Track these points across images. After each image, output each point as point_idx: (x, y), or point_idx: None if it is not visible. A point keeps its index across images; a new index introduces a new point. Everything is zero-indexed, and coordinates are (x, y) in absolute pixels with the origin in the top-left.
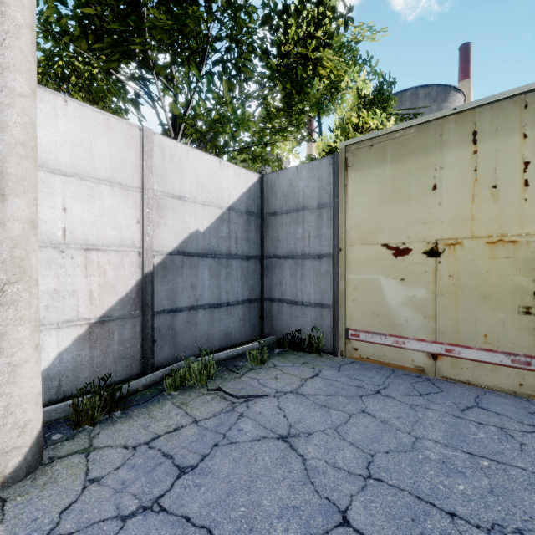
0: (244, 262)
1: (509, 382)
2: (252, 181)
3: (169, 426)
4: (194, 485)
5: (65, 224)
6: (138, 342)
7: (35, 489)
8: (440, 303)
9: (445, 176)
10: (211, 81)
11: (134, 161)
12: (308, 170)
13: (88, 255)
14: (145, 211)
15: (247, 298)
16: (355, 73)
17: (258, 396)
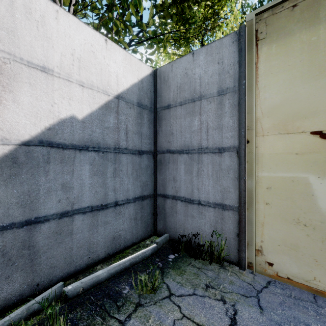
0: (136, 156)
1: None
2: (144, 73)
3: None
4: None
5: None
6: None
7: None
8: None
9: None
10: None
11: None
12: (205, 54)
13: None
14: None
15: (139, 194)
16: (233, 3)
17: None
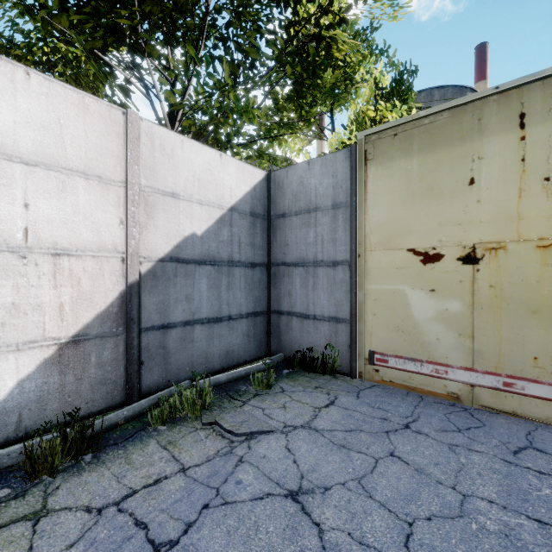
0: (248, 270)
1: None
2: (257, 179)
3: (149, 477)
4: None
5: (27, 223)
6: (121, 364)
7: None
8: (479, 318)
9: (485, 168)
10: (210, 62)
11: (116, 151)
12: (321, 165)
13: (57, 261)
14: (129, 210)
15: (252, 310)
16: (371, 63)
17: (263, 432)
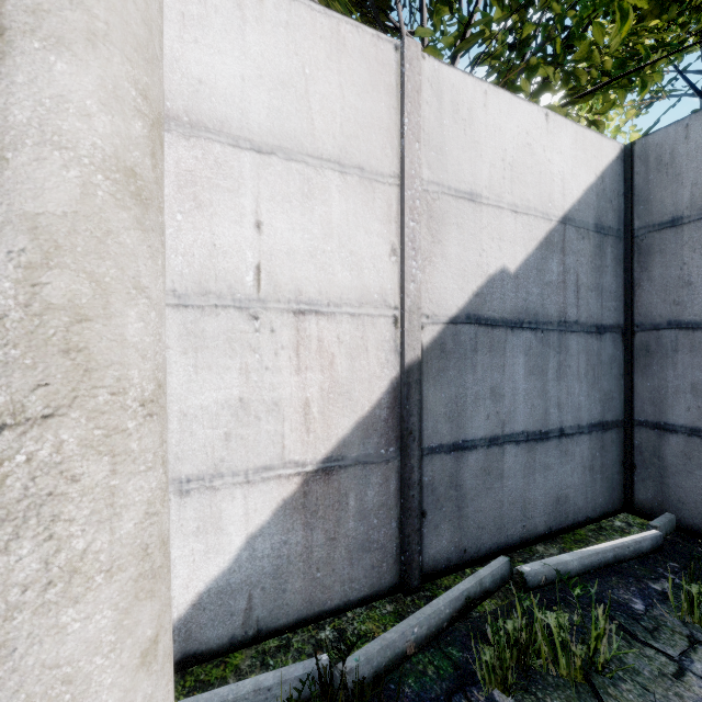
0: (591, 338)
1: None
2: (606, 159)
3: None
4: None
5: (259, 257)
6: (392, 515)
7: None
8: None
9: None
10: None
11: (384, 119)
12: None
13: (300, 324)
14: (406, 227)
15: (598, 419)
16: None
17: None
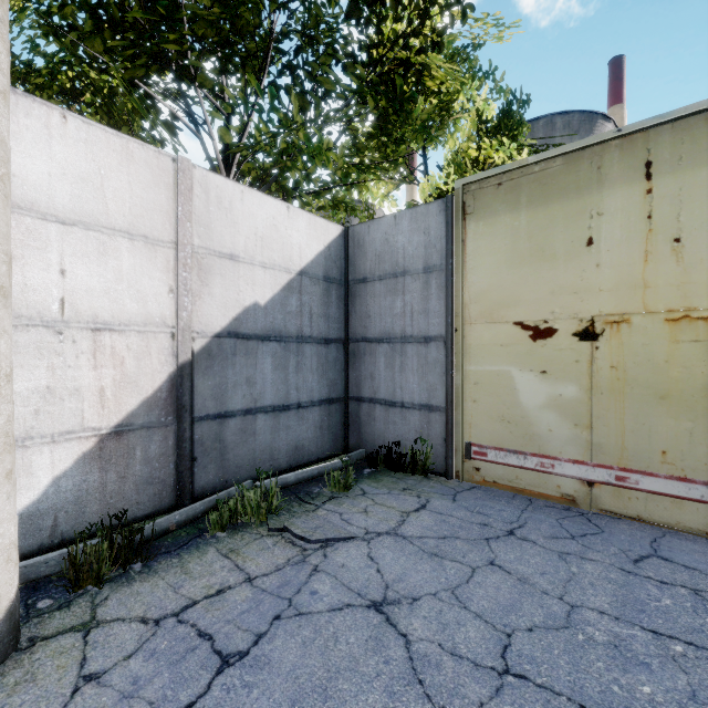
0: (322, 347)
1: (699, 519)
2: (332, 236)
3: (210, 587)
4: (242, 685)
5: (64, 293)
6: (171, 460)
7: (1, 692)
8: (599, 405)
9: (606, 226)
10: (276, 95)
11: (165, 205)
12: (410, 219)
13: (97, 337)
14: (180, 276)
15: (326, 396)
16: (474, 89)
17: (340, 540)
